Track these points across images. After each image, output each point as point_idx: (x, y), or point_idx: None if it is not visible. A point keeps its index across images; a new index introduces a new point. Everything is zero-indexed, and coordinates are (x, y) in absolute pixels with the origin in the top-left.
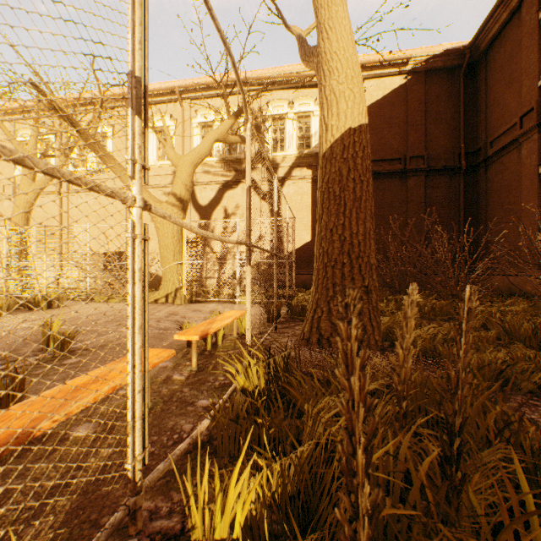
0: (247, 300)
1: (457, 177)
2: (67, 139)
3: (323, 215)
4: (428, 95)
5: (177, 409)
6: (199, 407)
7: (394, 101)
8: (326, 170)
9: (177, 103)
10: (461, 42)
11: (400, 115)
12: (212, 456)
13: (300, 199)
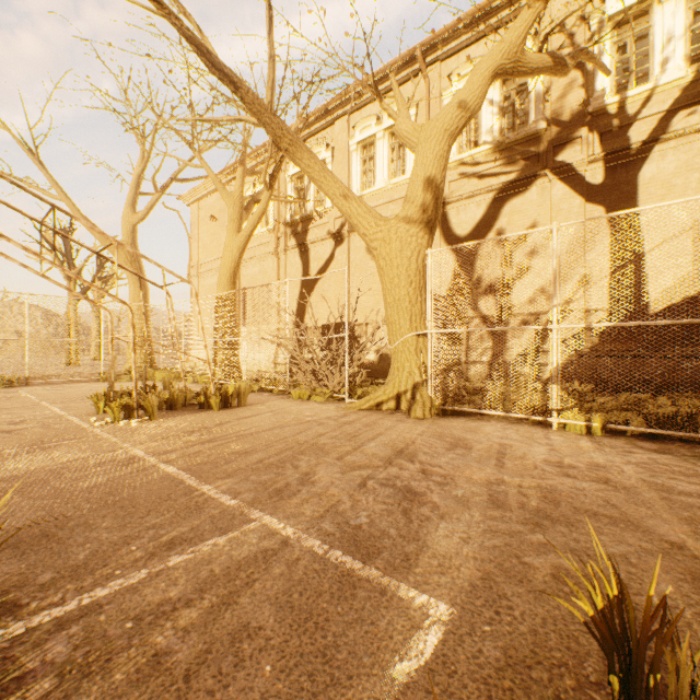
0: None
1: None
2: (284, 182)
3: None
4: None
5: None
6: None
7: None
8: None
9: (417, 78)
10: None
11: None
12: None
13: (698, 180)
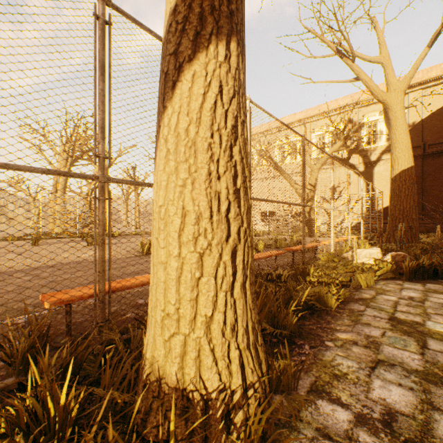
0: (361, 229)
1: None
2: None
3: (391, 201)
4: None
5: None
6: None
7: None
8: (392, 184)
9: (301, 126)
10: None
11: None
12: None
13: (388, 174)
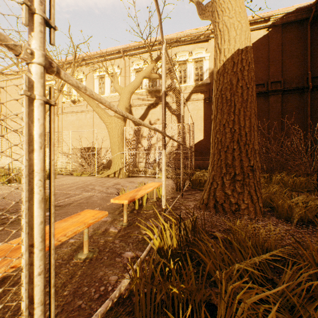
0: (162, 175)
1: (305, 94)
2: (61, 83)
3: (217, 115)
4: (284, 40)
5: (108, 259)
6: (124, 259)
7: (259, 46)
8: (220, 82)
9: (121, 58)
10: (307, 3)
11: (263, 55)
12: (130, 317)
13: (196, 113)
